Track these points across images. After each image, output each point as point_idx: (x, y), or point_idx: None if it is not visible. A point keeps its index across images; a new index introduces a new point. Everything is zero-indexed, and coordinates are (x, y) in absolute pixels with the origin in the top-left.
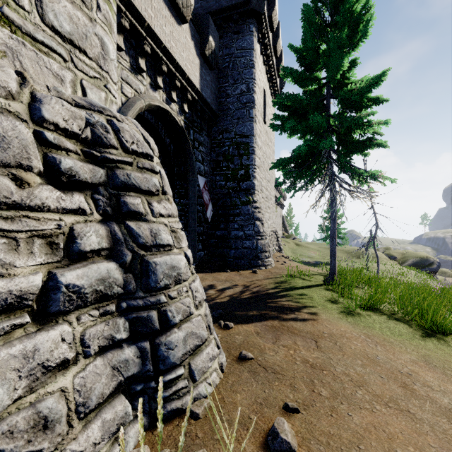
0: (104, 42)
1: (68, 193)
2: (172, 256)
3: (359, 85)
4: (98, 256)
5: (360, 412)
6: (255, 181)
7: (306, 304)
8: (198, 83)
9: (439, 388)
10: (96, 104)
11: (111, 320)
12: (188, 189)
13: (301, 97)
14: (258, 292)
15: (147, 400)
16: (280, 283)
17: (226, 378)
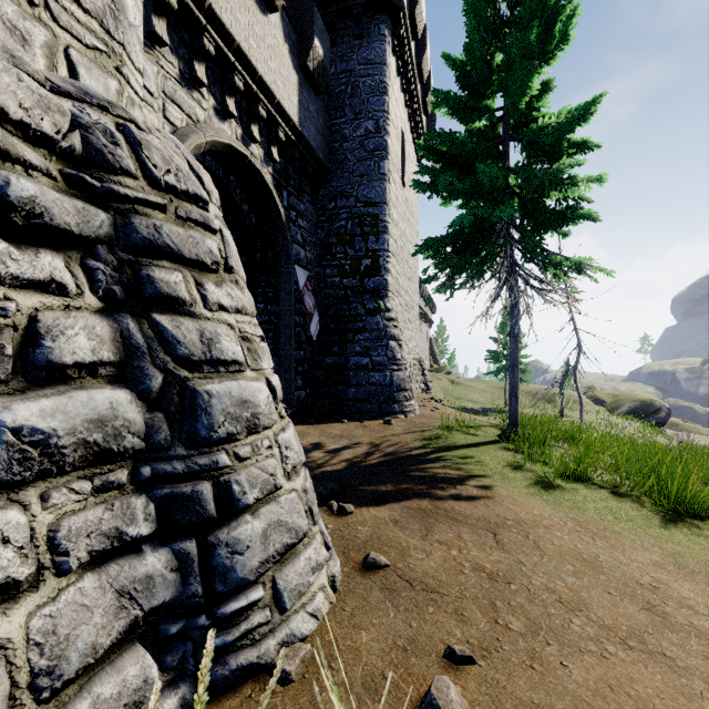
0: None
1: (27, 250)
2: (242, 383)
3: (556, 119)
4: (93, 376)
5: (582, 660)
6: (388, 277)
7: (474, 471)
8: (296, 114)
9: (707, 610)
10: (96, 93)
11: (119, 500)
12: (279, 288)
13: (464, 137)
14: (394, 453)
15: (192, 650)
16: (430, 440)
17: (341, 603)
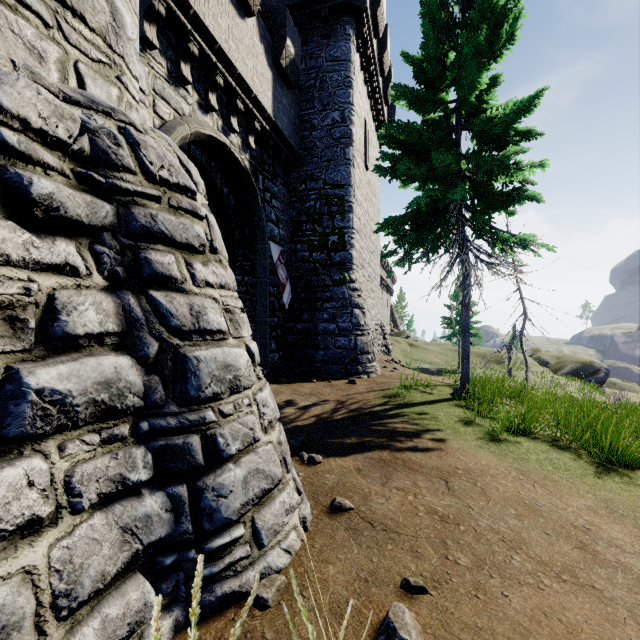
0: (117, 8)
1: (46, 238)
2: (226, 349)
3: (503, 110)
4: (100, 344)
5: (520, 591)
6: (353, 252)
7: (429, 426)
8: (271, 107)
9: (633, 549)
10: (100, 101)
11: (122, 450)
12: (255, 262)
13: (421, 127)
14: (358, 410)
15: (184, 579)
16: (390, 397)
17: (311, 541)
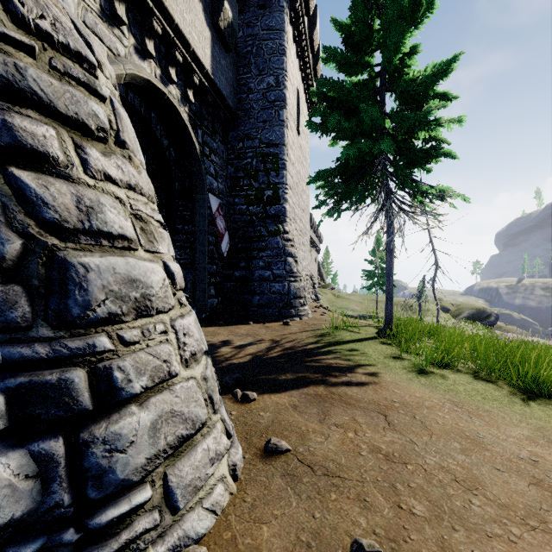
0: None
1: None
2: (131, 260)
3: (424, 72)
4: None
5: (492, 547)
6: (286, 206)
7: (361, 361)
8: (209, 64)
9: None
10: None
11: None
12: (195, 211)
13: (349, 85)
14: (292, 348)
15: None
16: (322, 336)
17: (242, 493)
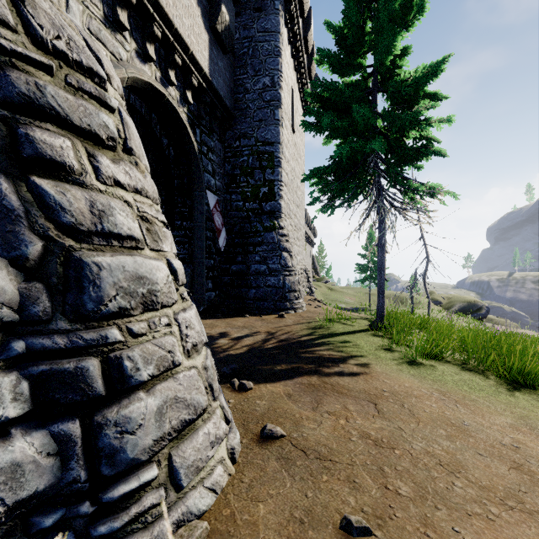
0: None
1: None
2: (138, 259)
3: (415, 73)
4: None
5: (471, 524)
6: (281, 202)
7: (353, 353)
8: (207, 66)
9: None
10: None
11: None
12: (193, 208)
13: (342, 86)
14: (287, 339)
15: None
16: (315, 329)
17: (239, 474)
